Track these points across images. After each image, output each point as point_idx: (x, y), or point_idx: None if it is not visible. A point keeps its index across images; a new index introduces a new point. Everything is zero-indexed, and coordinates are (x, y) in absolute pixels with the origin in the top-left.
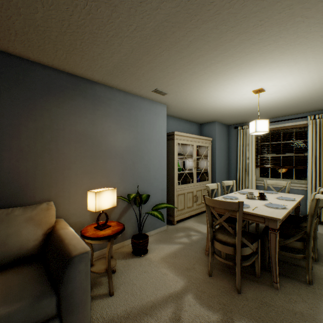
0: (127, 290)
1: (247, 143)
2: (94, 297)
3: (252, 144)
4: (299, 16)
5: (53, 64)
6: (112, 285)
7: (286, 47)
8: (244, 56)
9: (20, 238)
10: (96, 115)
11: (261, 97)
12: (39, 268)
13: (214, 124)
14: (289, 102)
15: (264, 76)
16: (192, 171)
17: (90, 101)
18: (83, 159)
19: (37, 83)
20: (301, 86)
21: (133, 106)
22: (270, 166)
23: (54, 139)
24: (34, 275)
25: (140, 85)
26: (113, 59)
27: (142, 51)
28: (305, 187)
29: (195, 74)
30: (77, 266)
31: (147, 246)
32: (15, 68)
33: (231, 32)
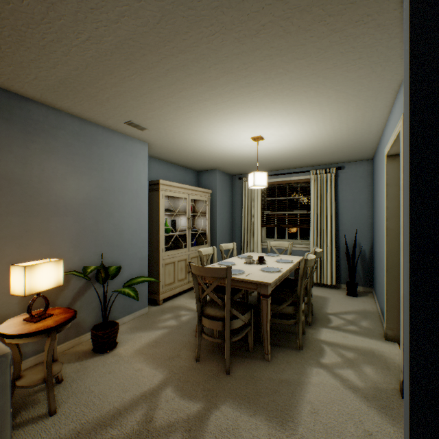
0: (80, 402)
1: (253, 197)
2: (21, 424)
3: (257, 199)
4: (280, 68)
5: None
6: (55, 399)
7: (275, 96)
8: (234, 98)
9: None
10: (31, 149)
11: (262, 146)
12: None
13: (214, 173)
14: (291, 154)
15: (260, 123)
16: (185, 233)
17: (18, 127)
18: (4, 217)
19: None
20: (298, 138)
21: (97, 140)
22: (276, 225)
23: None
24: None
25: (105, 113)
26: (58, 72)
27: (103, 69)
28: (309, 248)
29: (181, 109)
30: None
31: (116, 338)
32: None
33: (215, 69)
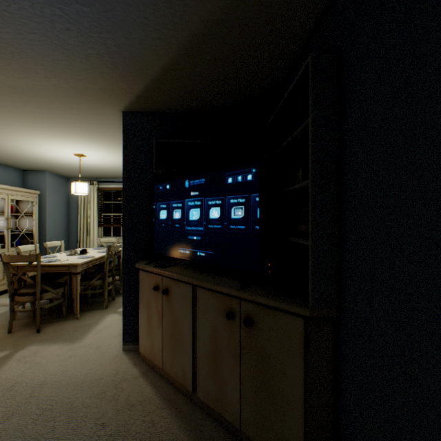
0: None
1: (89, 200)
2: None
3: (94, 202)
4: (77, 125)
5: None
6: None
7: (82, 136)
8: (46, 130)
9: None
10: None
11: (88, 160)
12: None
13: (45, 174)
14: (118, 168)
15: (78, 147)
16: (3, 233)
17: None
18: None
19: None
20: (116, 160)
21: None
22: (113, 225)
23: None
24: None
25: None
26: None
27: None
28: None
29: None
30: None
31: None
32: None
33: (23, 114)
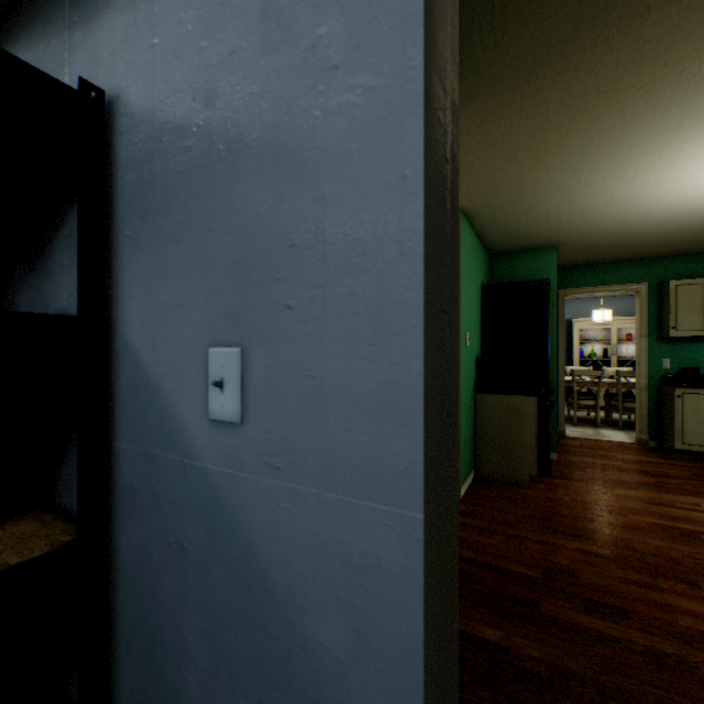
0: None
1: None
2: None
3: None
4: None
5: None
6: None
7: None
8: None
9: None
10: None
11: None
12: None
13: None
14: None
15: None
16: (608, 359)
17: None
18: None
19: None
20: None
21: None
22: None
23: None
24: None
25: None
26: None
27: None
28: None
29: None
30: None
31: None
32: None
33: None
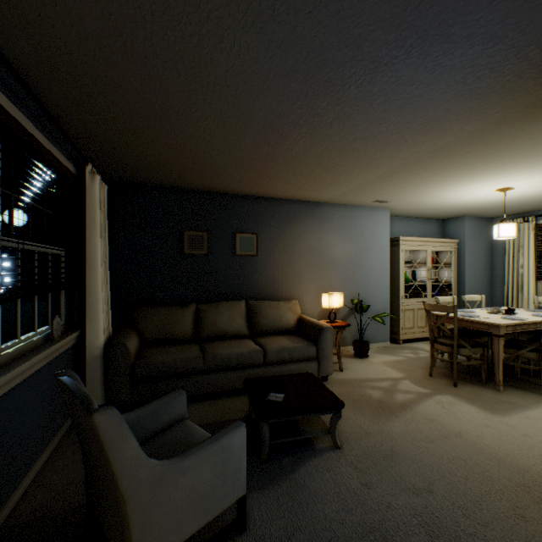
0: (353, 371)
1: (520, 244)
2: None
3: (528, 246)
4: (496, 158)
5: (293, 198)
6: (341, 364)
7: (504, 167)
8: (462, 176)
9: (287, 318)
10: (321, 231)
11: (515, 192)
12: (300, 336)
13: (462, 220)
14: None
15: (499, 181)
16: (424, 283)
17: (316, 220)
18: (311, 269)
19: (283, 214)
20: None
21: (353, 217)
22: None
23: (293, 254)
24: (299, 338)
25: (361, 200)
26: (341, 191)
27: (365, 185)
28: None
29: (416, 189)
30: (326, 334)
31: (368, 351)
32: (272, 206)
33: (439, 170)
